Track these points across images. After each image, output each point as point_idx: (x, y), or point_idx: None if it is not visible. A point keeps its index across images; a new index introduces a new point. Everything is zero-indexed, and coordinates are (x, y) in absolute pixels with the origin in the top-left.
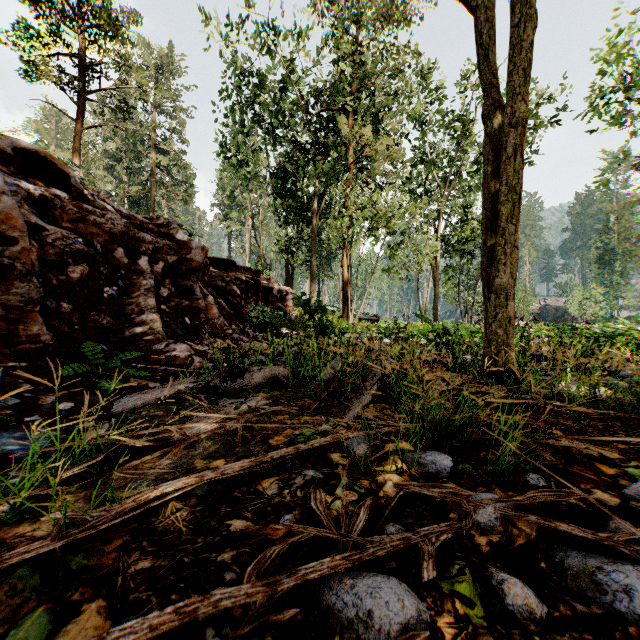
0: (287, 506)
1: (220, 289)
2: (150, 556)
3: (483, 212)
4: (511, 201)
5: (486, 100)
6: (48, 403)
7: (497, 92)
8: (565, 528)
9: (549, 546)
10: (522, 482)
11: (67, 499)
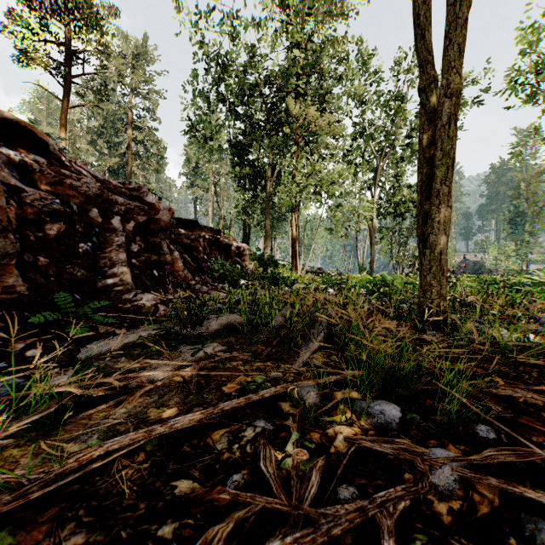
0: (236, 463)
1: (186, 246)
2: (85, 528)
3: (418, 176)
4: (444, 165)
5: (420, 76)
6: (17, 350)
7: (430, 68)
8: (531, 495)
9: (515, 515)
10: (472, 434)
11: (14, 454)
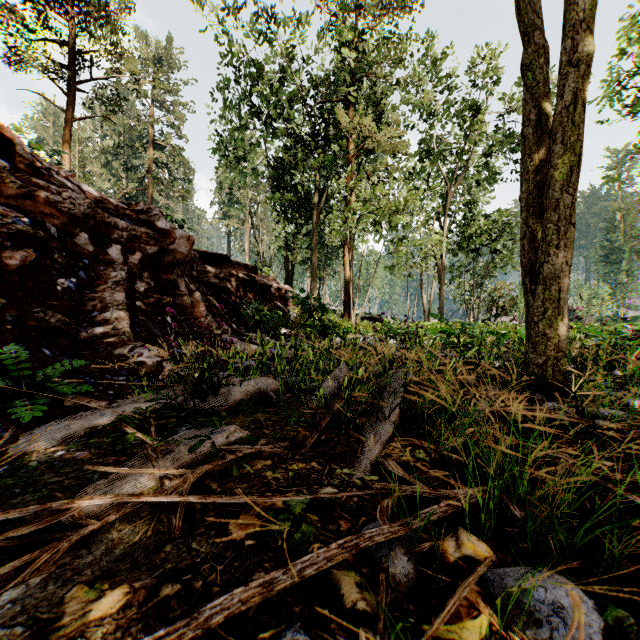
0: None
1: (213, 286)
2: None
3: (521, 185)
4: (566, 164)
5: (524, 48)
6: None
7: (538, 37)
8: None
9: None
10: None
11: None
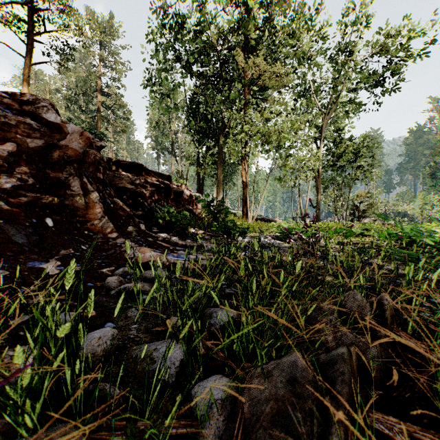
0: None
1: (129, 191)
2: None
3: None
4: None
5: None
6: None
7: None
8: None
9: None
10: None
11: None
